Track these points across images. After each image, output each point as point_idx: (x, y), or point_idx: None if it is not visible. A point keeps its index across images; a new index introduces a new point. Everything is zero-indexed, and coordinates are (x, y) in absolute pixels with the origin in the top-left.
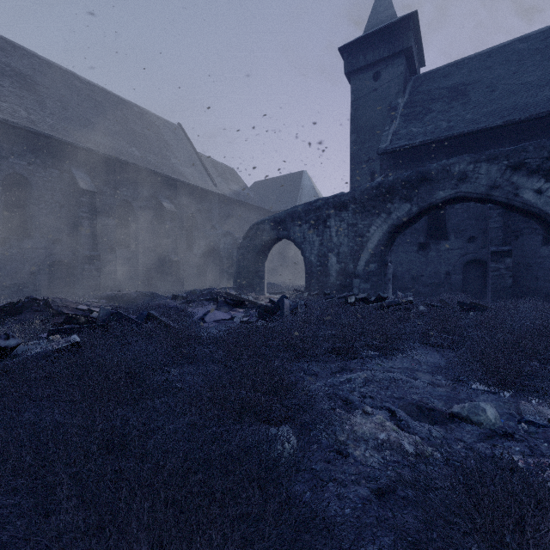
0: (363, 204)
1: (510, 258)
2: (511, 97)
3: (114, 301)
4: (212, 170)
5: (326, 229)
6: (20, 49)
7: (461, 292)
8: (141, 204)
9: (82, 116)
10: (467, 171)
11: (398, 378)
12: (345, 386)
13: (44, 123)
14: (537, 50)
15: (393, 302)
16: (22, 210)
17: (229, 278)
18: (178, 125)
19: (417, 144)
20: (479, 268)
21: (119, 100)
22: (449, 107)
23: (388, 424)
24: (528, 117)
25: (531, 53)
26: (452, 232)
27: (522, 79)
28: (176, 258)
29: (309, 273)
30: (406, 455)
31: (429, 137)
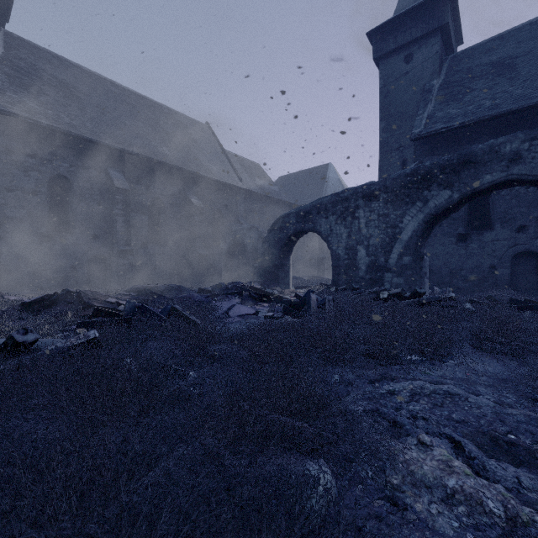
0: (396, 192)
1: None
2: None
3: (143, 294)
4: (238, 166)
5: (354, 221)
6: (65, 61)
7: (509, 288)
8: (171, 201)
9: (117, 119)
10: (521, 150)
11: (454, 393)
12: (388, 400)
13: (84, 127)
14: None
15: (432, 299)
16: (65, 209)
17: (255, 272)
18: (206, 124)
19: (456, 126)
20: (531, 261)
21: (152, 103)
22: (493, 84)
23: (456, 464)
24: None
25: None
26: (498, 221)
27: None
28: (203, 252)
29: (336, 267)
30: (492, 517)
31: (470, 118)
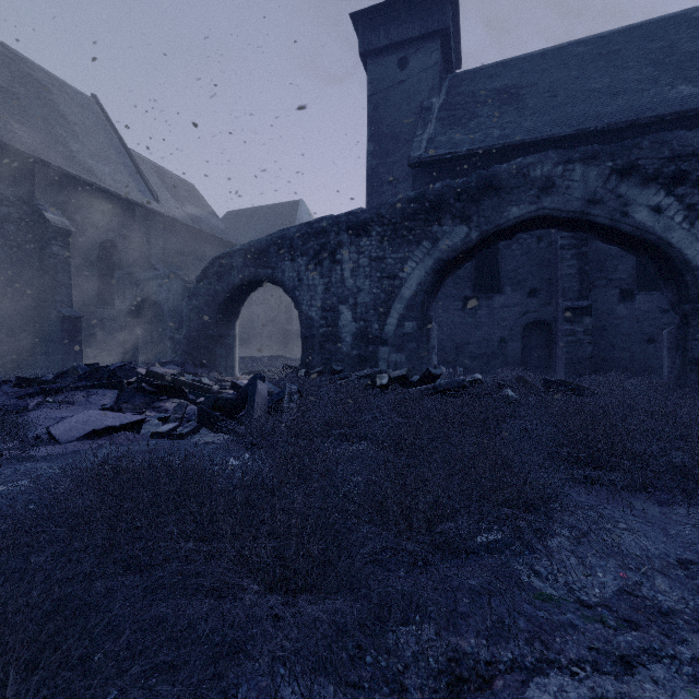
0: (395, 225)
1: (590, 317)
2: (578, 104)
3: None
4: (155, 179)
5: (335, 266)
6: None
7: (520, 366)
8: None
9: None
10: (554, 176)
11: None
12: None
13: None
14: (600, 55)
15: (453, 384)
16: None
17: (177, 349)
18: (91, 98)
19: (463, 154)
20: (542, 333)
21: None
22: (500, 112)
23: None
24: (606, 126)
25: (593, 58)
26: (508, 282)
27: (587, 85)
28: (73, 312)
29: (308, 338)
30: None
31: (479, 145)
